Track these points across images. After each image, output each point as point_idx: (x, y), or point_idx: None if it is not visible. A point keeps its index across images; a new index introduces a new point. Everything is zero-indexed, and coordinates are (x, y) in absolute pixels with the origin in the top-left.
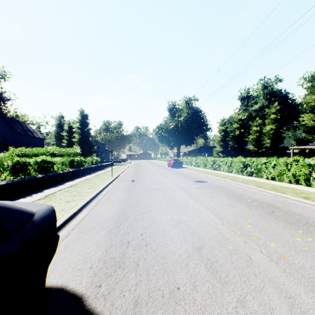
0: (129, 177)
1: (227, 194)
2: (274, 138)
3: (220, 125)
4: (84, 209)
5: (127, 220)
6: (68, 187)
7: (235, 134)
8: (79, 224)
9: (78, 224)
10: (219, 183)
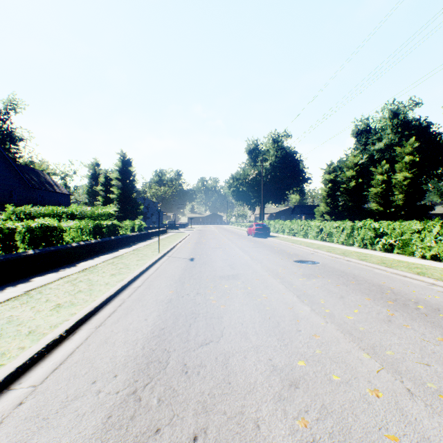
0: (187, 253)
1: (368, 291)
2: (410, 191)
3: (325, 172)
4: (81, 328)
5: (163, 370)
6: (77, 272)
7: (348, 186)
8: (47, 382)
9: (45, 380)
10: (340, 265)
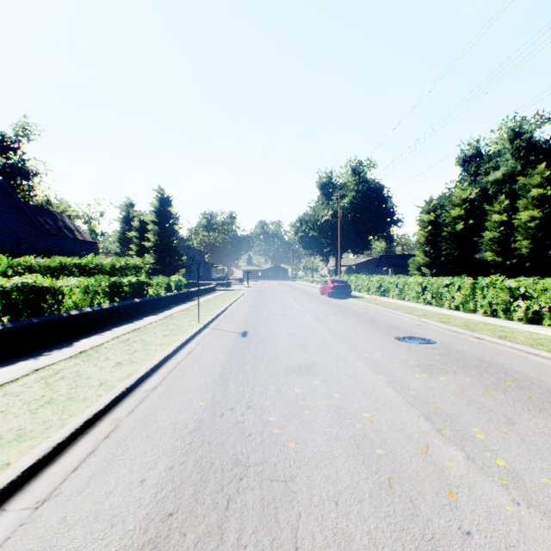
0: (238, 323)
1: (550, 406)
2: (539, 236)
3: (423, 212)
4: (4, 509)
5: None
6: (66, 359)
7: (454, 230)
8: None
9: None
10: (469, 346)
